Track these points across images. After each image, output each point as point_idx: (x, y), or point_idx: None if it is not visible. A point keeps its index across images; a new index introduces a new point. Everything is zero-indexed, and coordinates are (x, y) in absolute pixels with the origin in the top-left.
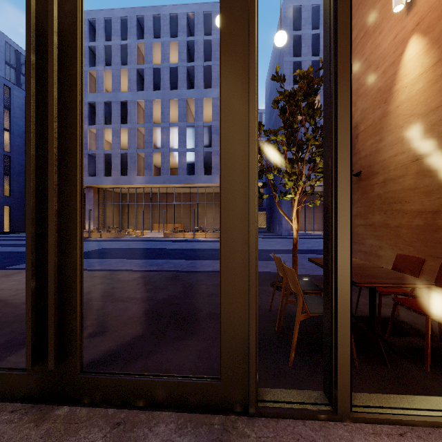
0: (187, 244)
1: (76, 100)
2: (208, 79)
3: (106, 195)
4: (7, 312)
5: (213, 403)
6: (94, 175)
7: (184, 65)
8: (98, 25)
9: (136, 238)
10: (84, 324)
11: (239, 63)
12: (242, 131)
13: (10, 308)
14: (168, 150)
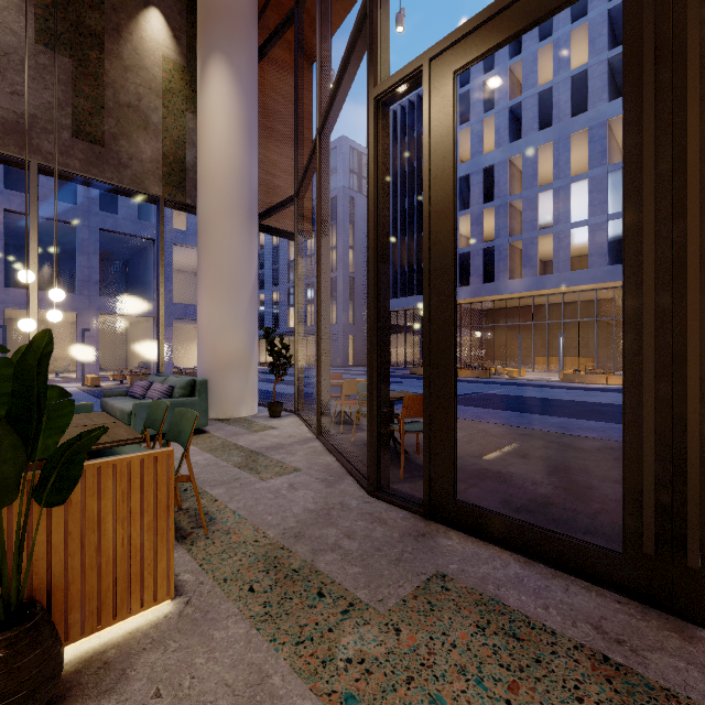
0: None
1: None
2: None
3: (460, 314)
4: (461, 463)
5: None
6: None
7: (601, 60)
8: None
9: (512, 380)
10: (590, 505)
11: None
12: None
13: (458, 458)
14: (566, 227)
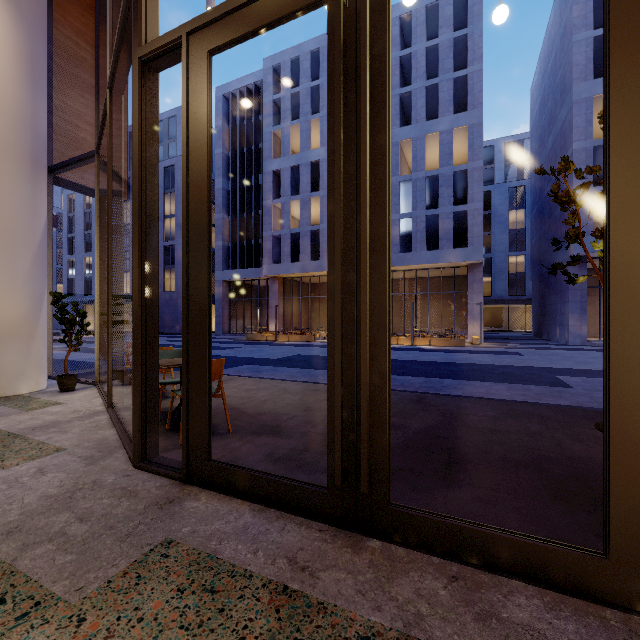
0: (406, 353)
1: (385, 175)
2: (431, 105)
3: (292, 286)
4: (248, 422)
5: (595, 588)
6: (279, 261)
7: (395, 94)
8: (284, 71)
9: None
10: None
11: None
12: None
13: (247, 417)
14: None
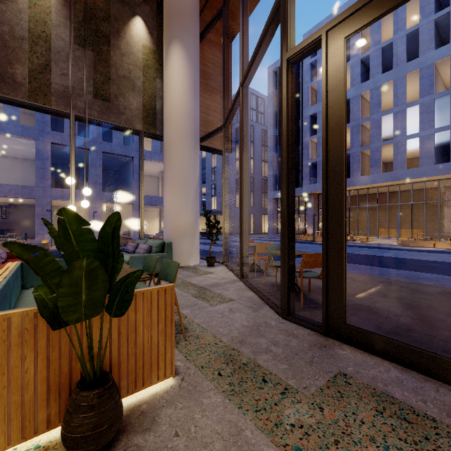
0: (449, 256)
1: None
2: None
3: None
4: None
5: None
6: (314, 182)
7: (429, 21)
8: None
9: (363, 244)
10: (442, 332)
11: None
12: None
13: None
14: (403, 139)
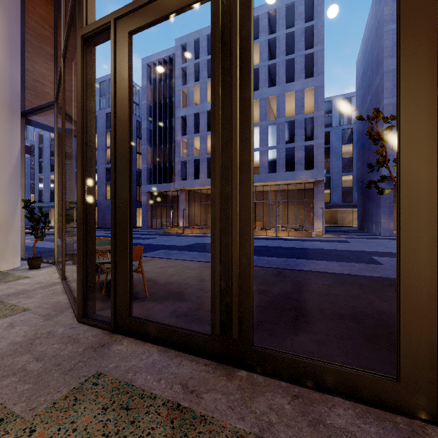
0: (272, 242)
1: (250, 119)
2: (289, 72)
3: (194, 196)
4: (160, 289)
5: (390, 402)
6: (185, 179)
7: (265, 65)
8: (189, 48)
9: None
10: None
11: (424, 54)
12: (427, 124)
13: (160, 286)
14: None
